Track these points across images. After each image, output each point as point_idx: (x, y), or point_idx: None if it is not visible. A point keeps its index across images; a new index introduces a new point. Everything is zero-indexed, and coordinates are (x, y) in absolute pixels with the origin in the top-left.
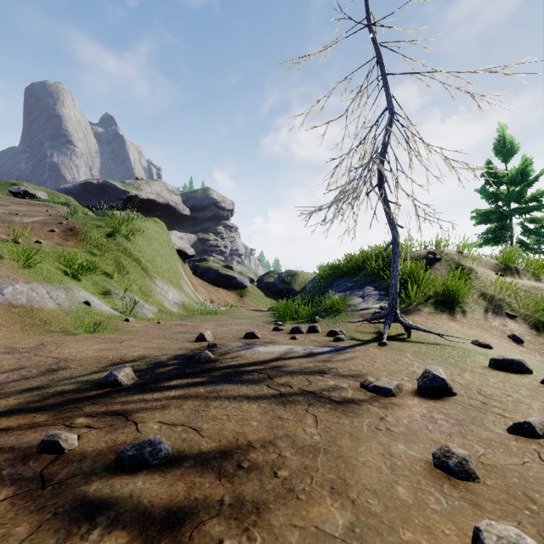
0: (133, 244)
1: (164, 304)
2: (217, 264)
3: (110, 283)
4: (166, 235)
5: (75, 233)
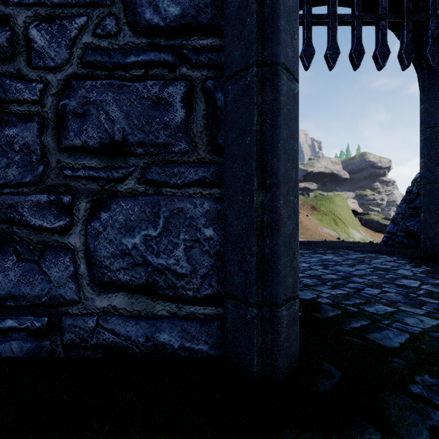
0: (336, 211)
1: (355, 239)
2: (377, 217)
3: (335, 229)
4: (345, 202)
5: (315, 208)
